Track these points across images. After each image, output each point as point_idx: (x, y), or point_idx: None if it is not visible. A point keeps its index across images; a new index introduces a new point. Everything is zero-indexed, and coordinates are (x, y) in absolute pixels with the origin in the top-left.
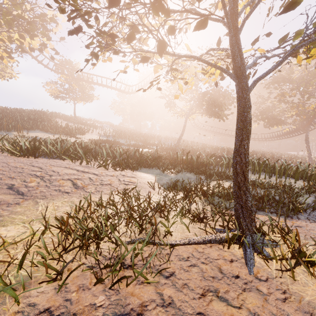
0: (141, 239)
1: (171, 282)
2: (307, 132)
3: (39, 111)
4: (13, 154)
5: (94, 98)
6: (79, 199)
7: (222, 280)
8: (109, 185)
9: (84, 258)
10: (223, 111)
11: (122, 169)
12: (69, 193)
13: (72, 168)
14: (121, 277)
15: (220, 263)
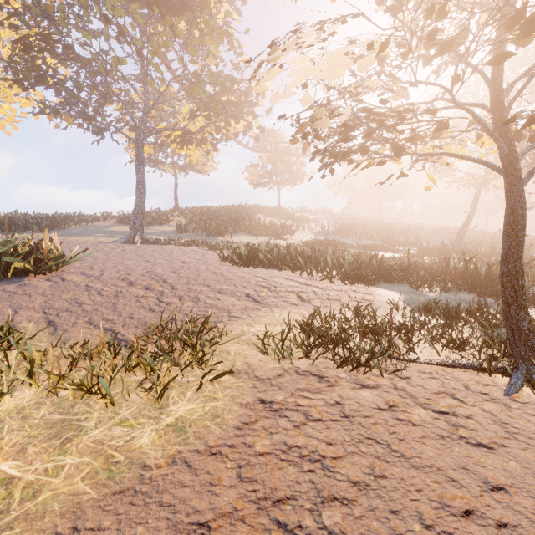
0: (377, 350)
1: (406, 381)
2: None
3: (237, 207)
4: (235, 264)
5: (304, 177)
6: (307, 311)
7: (464, 391)
8: (337, 301)
9: (324, 354)
10: None
11: (353, 283)
12: (297, 305)
13: (293, 280)
14: (359, 365)
15: (470, 383)
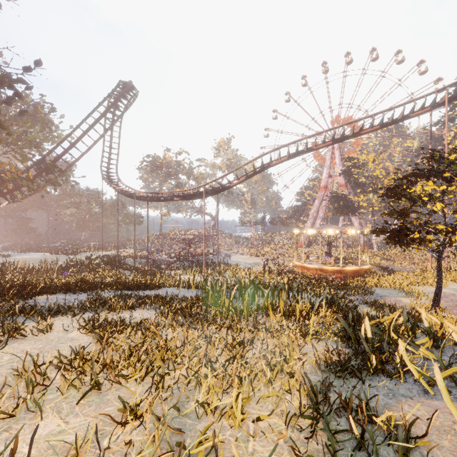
0: None
1: None
2: None
3: None
4: None
5: None
6: None
7: None
8: None
9: None
10: None
11: None
12: None
13: None
14: None
15: None
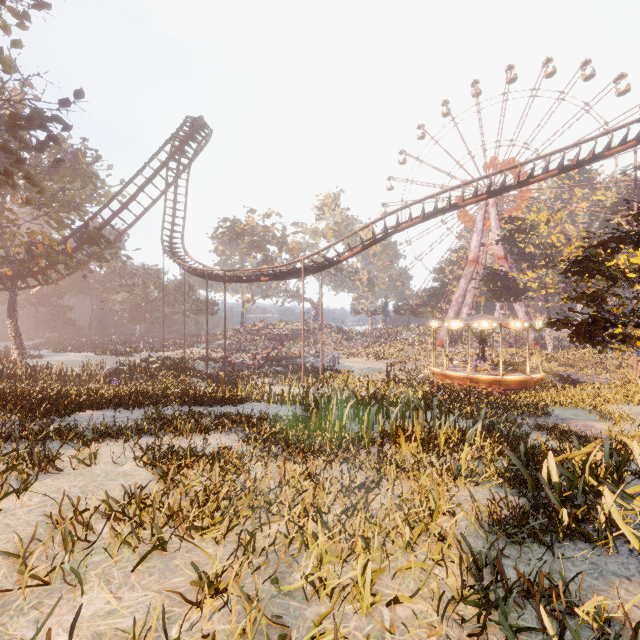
0: None
1: None
2: (15, 291)
3: None
4: None
5: None
6: None
7: None
8: None
9: None
10: None
11: None
12: None
13: None
14: None
15: None
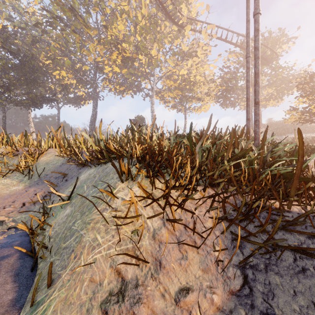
0: None
1: None
2: None
3: None
4: None
5: None
6: None
7: None
8: None
9: None
10: None
11: None
12: None
13: None
14: None
15: None
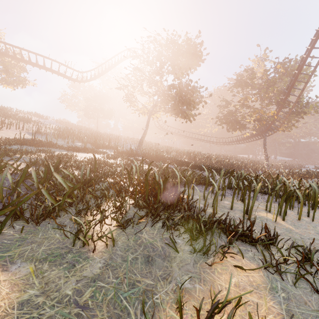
0: None
1: None
2: (265, 137)
3: None
4: None
5: (27, 83)
6: None
7: None
8: None
9: None
10: (191, 111)
11: None
12: None
13: None
14: None
15: None
